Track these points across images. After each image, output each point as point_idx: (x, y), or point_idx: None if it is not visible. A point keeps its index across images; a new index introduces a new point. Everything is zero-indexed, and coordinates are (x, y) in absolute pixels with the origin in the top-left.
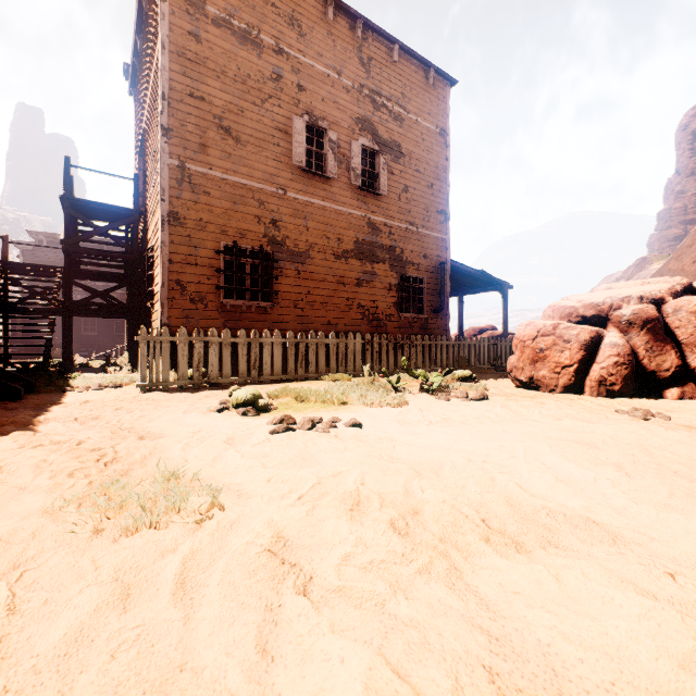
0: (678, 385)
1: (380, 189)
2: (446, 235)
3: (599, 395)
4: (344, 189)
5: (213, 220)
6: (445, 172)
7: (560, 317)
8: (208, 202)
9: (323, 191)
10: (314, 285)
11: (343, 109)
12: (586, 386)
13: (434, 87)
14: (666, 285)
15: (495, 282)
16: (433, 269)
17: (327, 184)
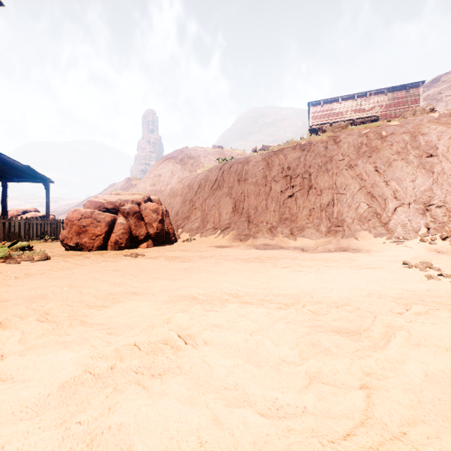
0: (146, 242)
1: None
2: None
3: (116, 249)
4: None
5: None
6: None
7: (95, 207)
8: None
9: None
10: None
11: None
12: (109, 245)
13: None
14: (142, 196)
15: (40, 176)
16: None
17: None
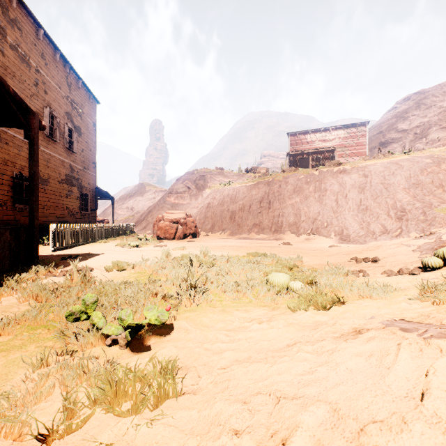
0: (190, 236)
1: (75, 150)
2: (95, 174)
3: (179, 239)
4: (62, 148)
5: (10, 159)
6: (95, 144)
7: (169, 221)
8: (8, 149)
9: (54, 148)
10: (51, 197)
11: (61, 106)
12: (176, 238)
13: (92, 102)
14: (185, 214)
15: (110, 196)
16: (91, 190)
17: (56, 144)
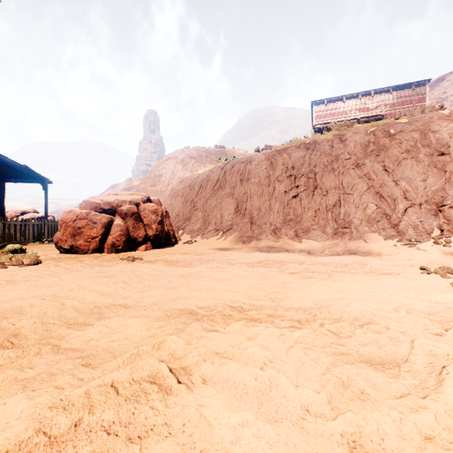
0: (145, 244)
1: None
2: None
3: (112, 252)
4: None
5: None
6: None
7: (91, 208)
8: None
9: None
10: None
11: None
12: (106, 248)
13: None
14: (141, 196)
15: (38, 176)
16: None
17: None
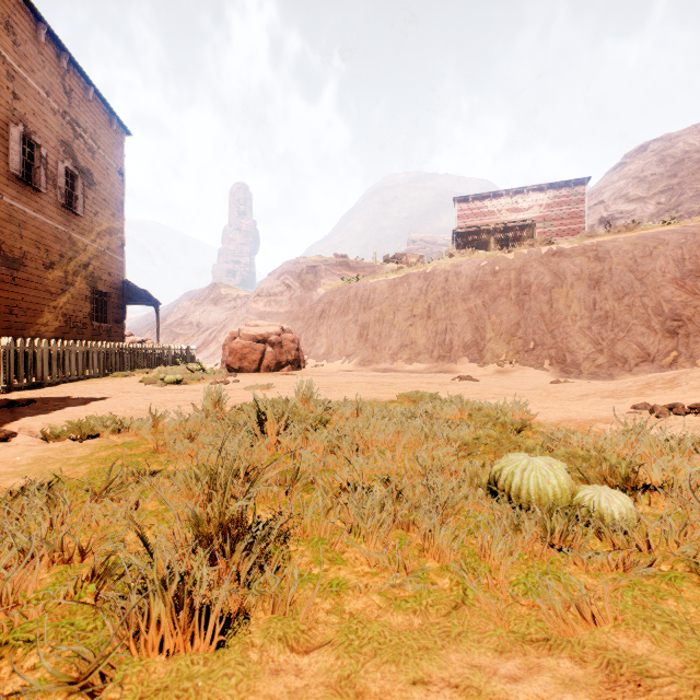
0: (287, 366)
1: (80, 211)
2: (123, 258)
3: (267, 372)
4: (52, 204)
5: None
6: (122, 205)
7: (250, 339)
8: None
9: (35, 203)
10: (28, 292)
11: (51, 128)
12: (262, 369)
13: (116, 132)
14: (279, 328)
15: (152, 299)
16: (115, 285)
17: (39, 196)
